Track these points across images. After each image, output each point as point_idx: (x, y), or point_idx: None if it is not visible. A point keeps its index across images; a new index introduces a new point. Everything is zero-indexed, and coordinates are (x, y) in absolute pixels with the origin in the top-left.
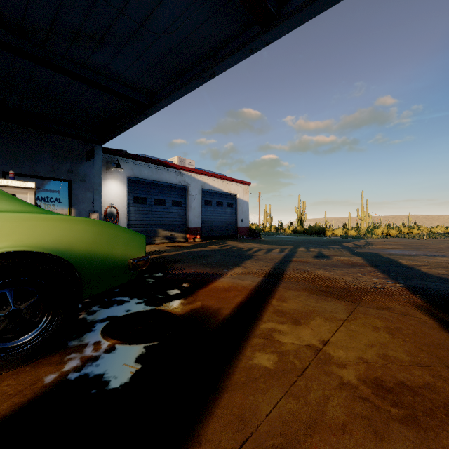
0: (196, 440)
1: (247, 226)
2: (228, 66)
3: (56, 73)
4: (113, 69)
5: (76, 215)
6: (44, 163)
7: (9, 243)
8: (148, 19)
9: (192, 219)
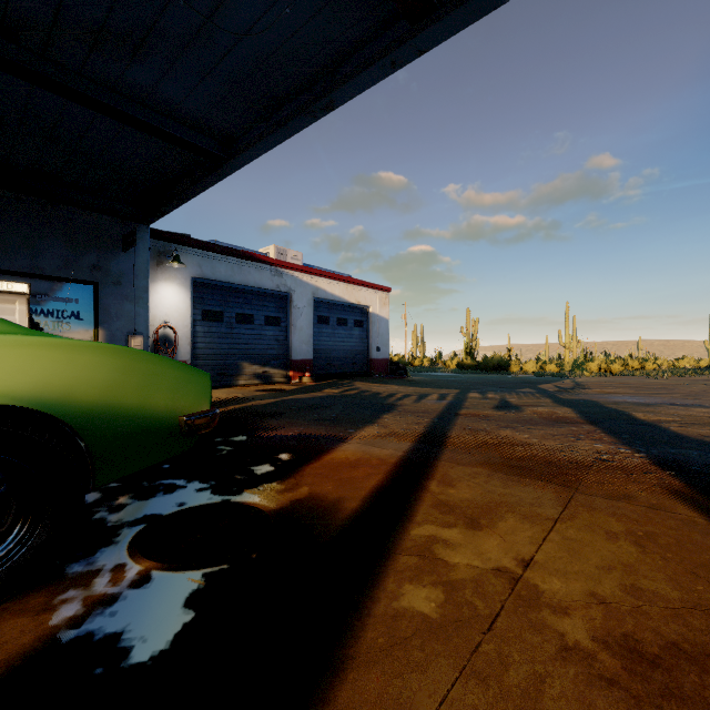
0: None
1: (386, 358)
2: (355, 92)
3: (68, 101)
4: (163, 95)
5: (105, 340)
6: (52, 253)
7: None
8: (220, 8)
9: (298, 347)
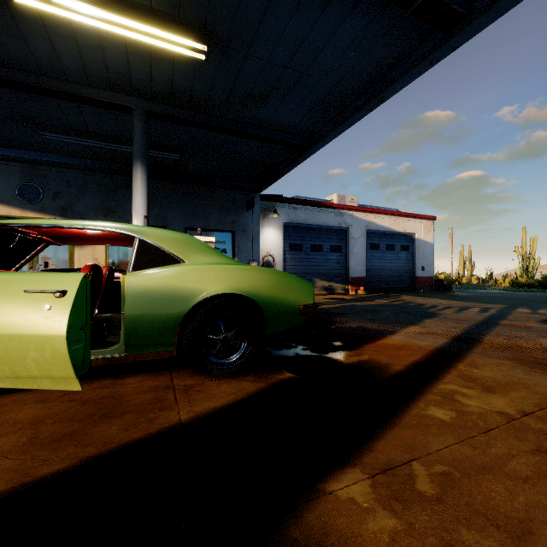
0: (369, 448)
1: (430, 276)
2: (400, 87)
3: (227, 135)
4: (275, 119)
5: None
6: (214, 216)
7: (223, 287)
8: (311, 65)
9: (354, 267)
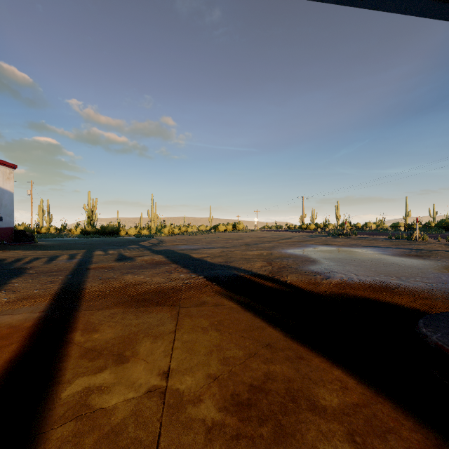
0: None
1: (10, 227)
2: None
3: None
4: None
5: None
6: None
7: None
8: None
9: None
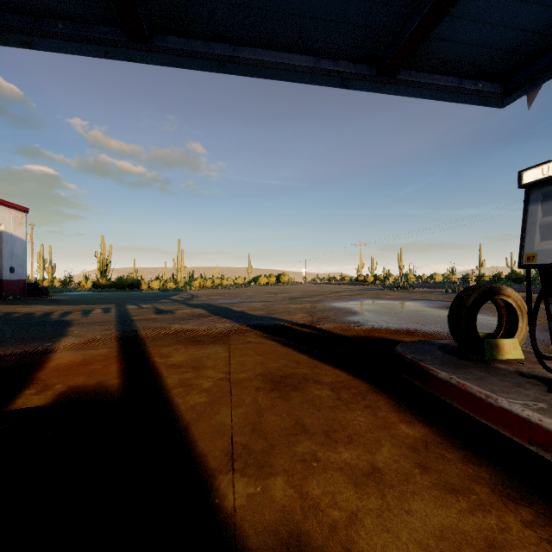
0: (201, 456)
1: (22, 279)
2: (62, 50)
3: None
4: None
5: None
6: None
7: None
8: None
9: None
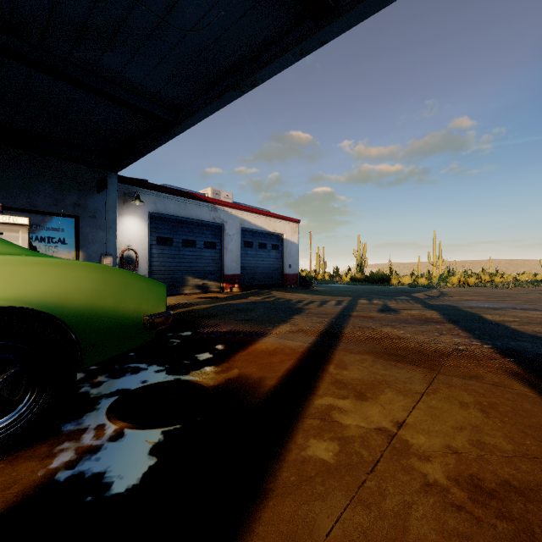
0: None
1: (296, 273)
2: (273, 73)
3: (57, 81)
4: (129, 76)
5: (84, 259)
6: (44, 194)
7: None
8: (172, 11)
9: (229, 265)
